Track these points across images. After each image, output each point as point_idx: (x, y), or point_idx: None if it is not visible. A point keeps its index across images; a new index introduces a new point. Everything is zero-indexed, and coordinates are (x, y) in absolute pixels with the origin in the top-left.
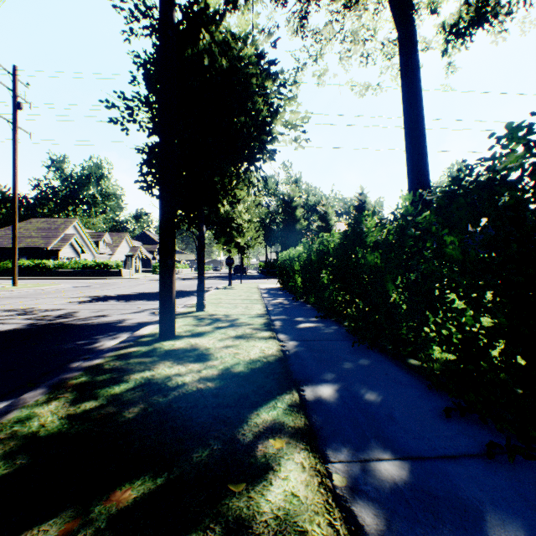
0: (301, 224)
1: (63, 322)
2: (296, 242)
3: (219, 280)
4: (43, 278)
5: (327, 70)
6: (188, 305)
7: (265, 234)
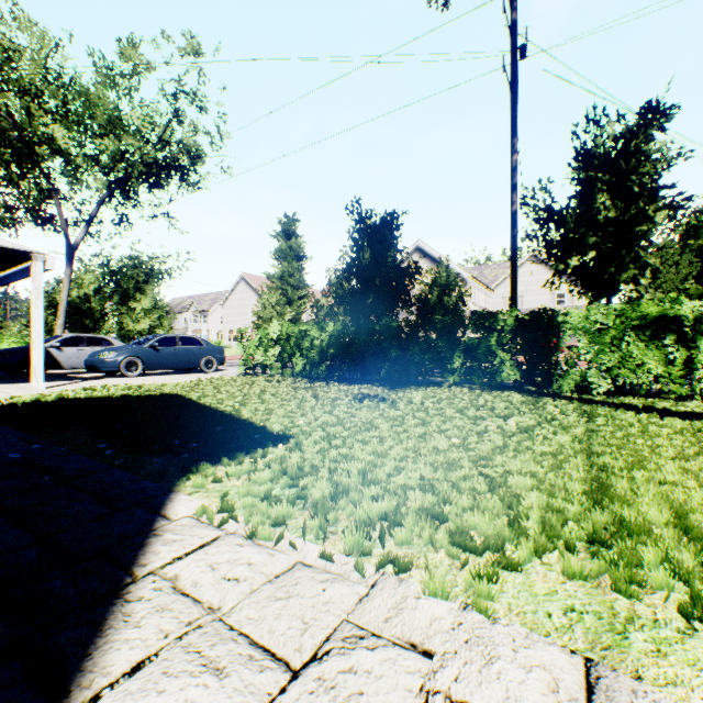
0: None
1: None
2: None
3: None
4: None
5: None
6: None
7: None
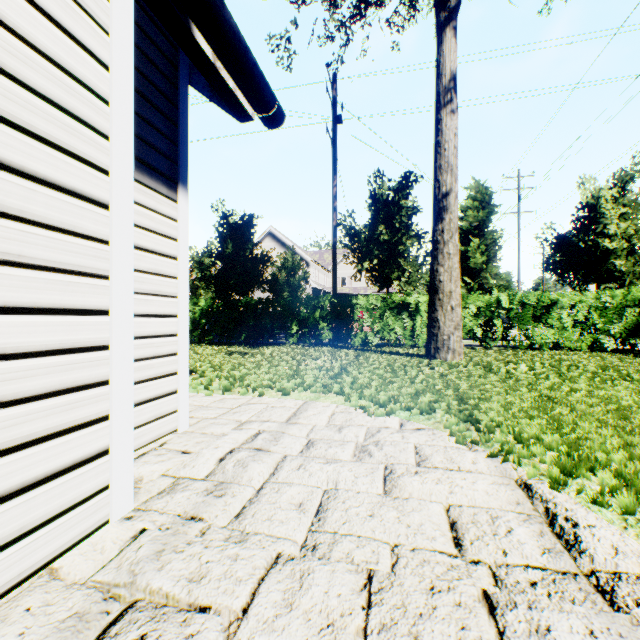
0: None
1: None
2: None
3: None
4: None
5: None
6: None
7: None
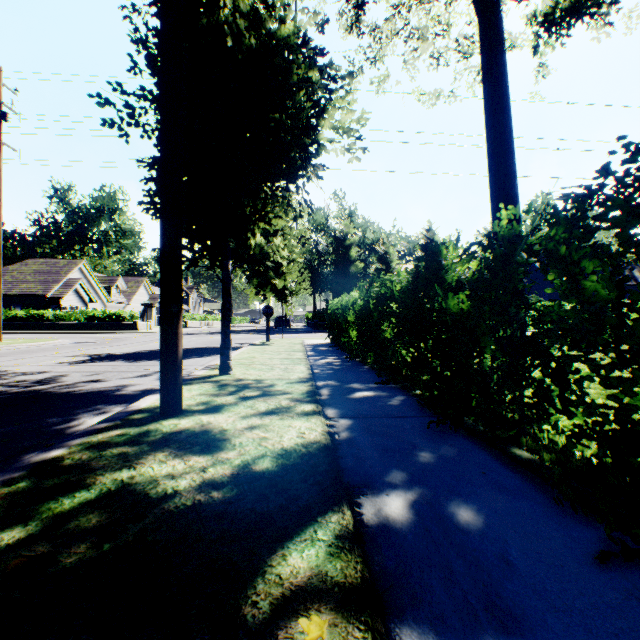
0: (356, 266)
1: (39, 390)
2: (350, 288)
3: (256, 334)
4: (40, 332)
5: (388, 76)
6: (211, 366)
7: (312, 278)
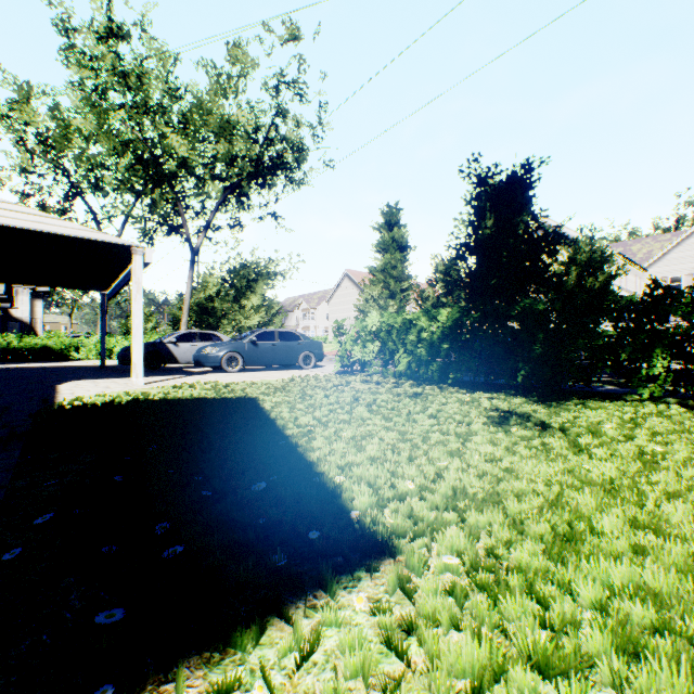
0: None
1: None
2: None
3: None
4: None
5: None
6: None
7: None
